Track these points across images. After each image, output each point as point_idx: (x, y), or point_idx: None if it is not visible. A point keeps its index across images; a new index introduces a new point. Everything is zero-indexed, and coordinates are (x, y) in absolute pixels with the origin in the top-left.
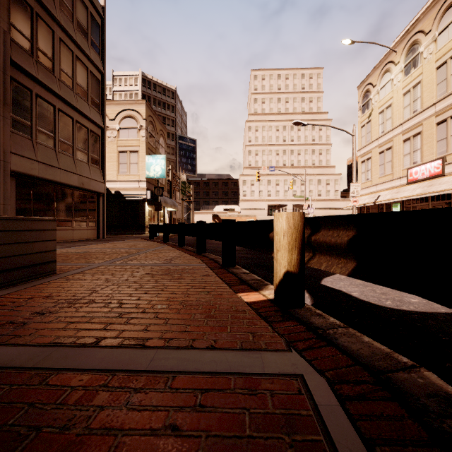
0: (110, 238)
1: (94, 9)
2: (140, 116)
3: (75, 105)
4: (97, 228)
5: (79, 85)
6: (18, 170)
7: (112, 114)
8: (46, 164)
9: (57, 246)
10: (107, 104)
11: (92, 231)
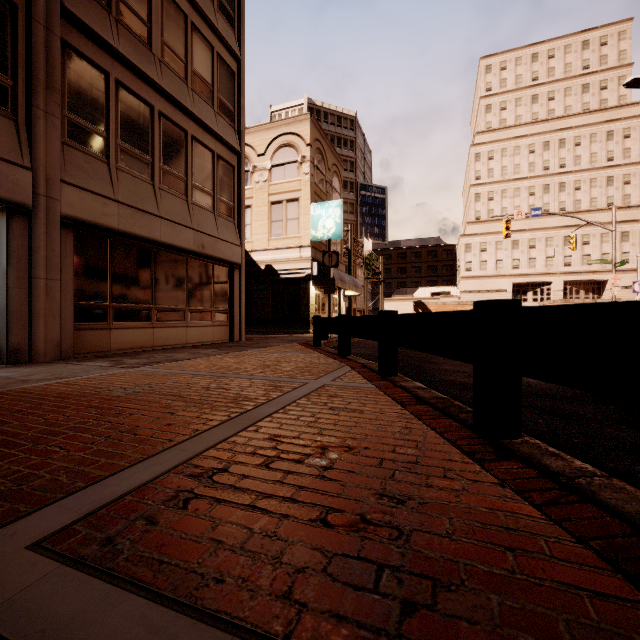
0: (250, 341)
1: None
2: (301, 141)
3: (190, 108)
4: (229, 324)
5: (197, 75)
6: (76, 215)
7: (261, 145)
8: (135, 207)
9: (136, 359)
10: (255, 131)
11: (221, 328)
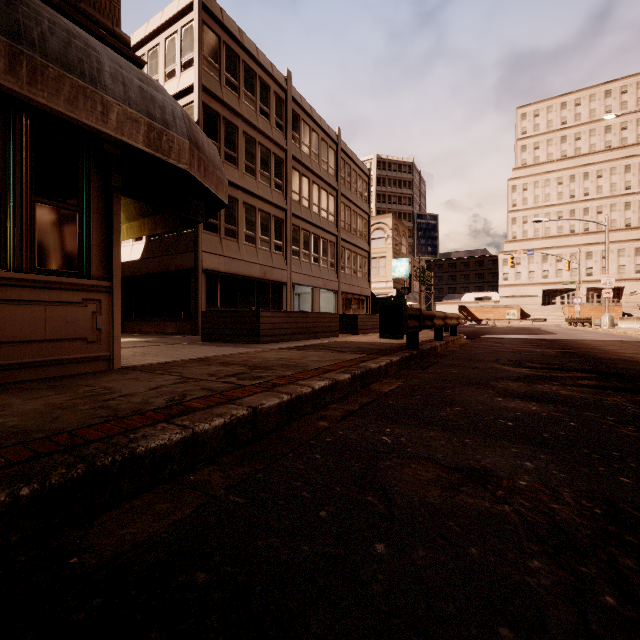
0: None
1: (365, 175)
2: (387, 227)
3: (358, 245)
4: None
5: (359, 230)
6: (342, 291)
7: None
8: (350, 284)
9: None
10: None
11: None
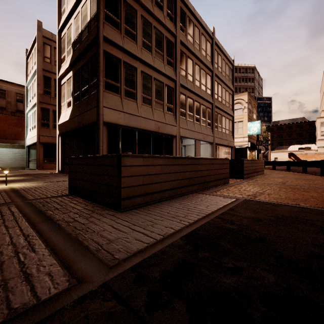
0: None
1: (230, 64)
2: (243, 101)
3: (226, 111)
4: None
5: (226, 101)
6: (216, 142)
7: None
8: (221, 138)
9: None
10: None
11: None
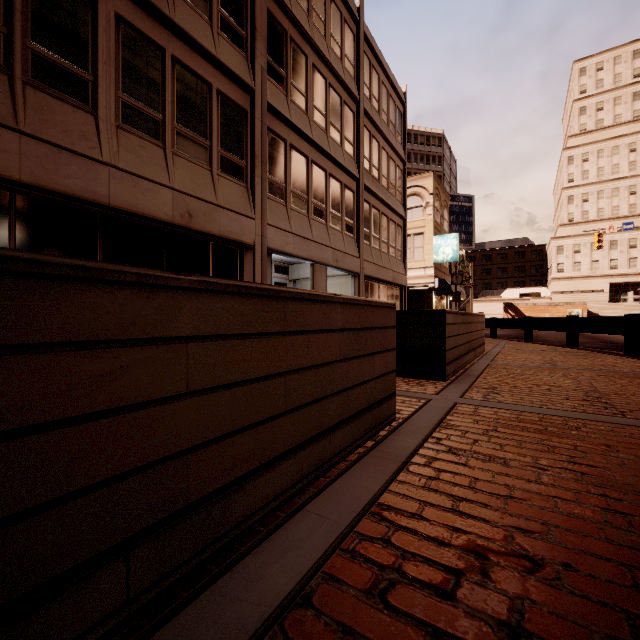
0: None
1: (399, 100)
2: (425, 191)
3: (390, 204)
4: None
5: (391, 183)
6: (366, 274)
7: None
8: (377, 265)
9: None
10: None
11: None
